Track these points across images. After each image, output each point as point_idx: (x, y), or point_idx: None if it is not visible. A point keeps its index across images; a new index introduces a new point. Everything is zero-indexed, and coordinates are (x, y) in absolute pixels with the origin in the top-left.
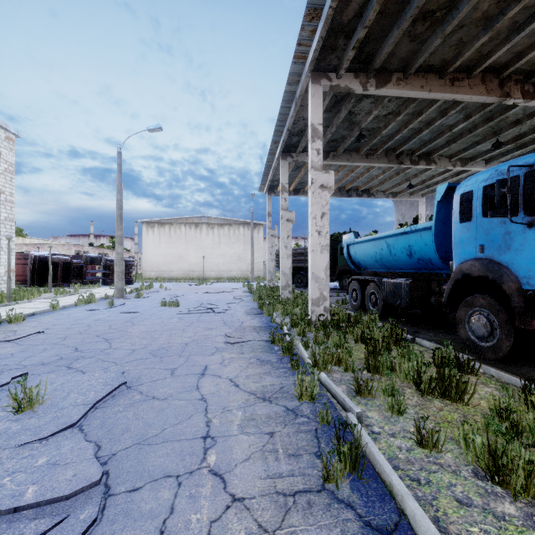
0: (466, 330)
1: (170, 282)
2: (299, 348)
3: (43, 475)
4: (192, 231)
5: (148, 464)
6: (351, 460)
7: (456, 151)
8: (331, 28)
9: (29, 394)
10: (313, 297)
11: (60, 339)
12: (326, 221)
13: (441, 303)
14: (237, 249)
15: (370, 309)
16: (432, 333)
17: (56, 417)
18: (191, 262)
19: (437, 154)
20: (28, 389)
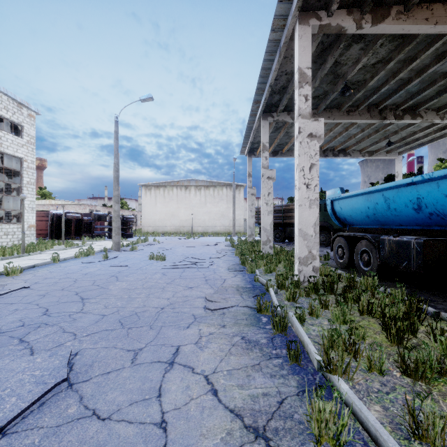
0: None
1: (164, 236)
2: (294, 323)
3: None
4: (182, 192)
5: None
6: None
7: (445, 103)
8: None
9: None
10: (301, 255)
11: (38, 297)
12: (315, 172)
13: None
14: (221, 207)
15: (361, 268)
16: None
17: None
18: (181, 219)
19: (424, 106)
20: None
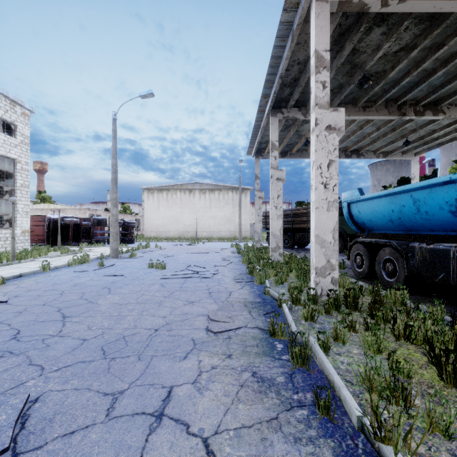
0: None
1: (167, 242)
2: (317, 353)
3: None
4: (186, 196)
5: None
6: None
7: None
8: None
9: None
10: (318, 265)
11: (13, 315)
12: (334, 170)
13: None
14: (226, 212)
15: (384, 279)
16: None
17: None
18: (185, 224)
19: (448, 101)
20: None
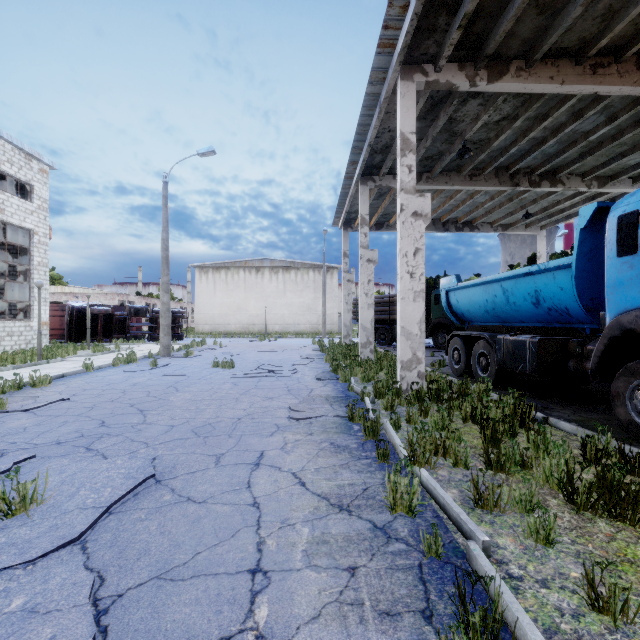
0: (628, 409)
1: (227, 338)
2: (387, 429)
3: (9, 632)
4: (253, 276)
5: (166, 617)
6: (486, 637)
7: (591, 167)
8: (429, 0)
9: (23, 492)
10: (404, 358)
11: (86, 409)
12: (420, 259)
13: (585, 370)
14: (306, 298)
15: (479, 375)
16: (570, 410)
17: (54, 526)
18: (251, 314)
19: (566, 171)
20: (21, 484)
